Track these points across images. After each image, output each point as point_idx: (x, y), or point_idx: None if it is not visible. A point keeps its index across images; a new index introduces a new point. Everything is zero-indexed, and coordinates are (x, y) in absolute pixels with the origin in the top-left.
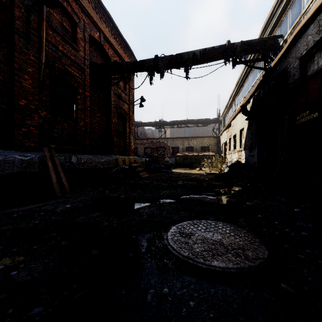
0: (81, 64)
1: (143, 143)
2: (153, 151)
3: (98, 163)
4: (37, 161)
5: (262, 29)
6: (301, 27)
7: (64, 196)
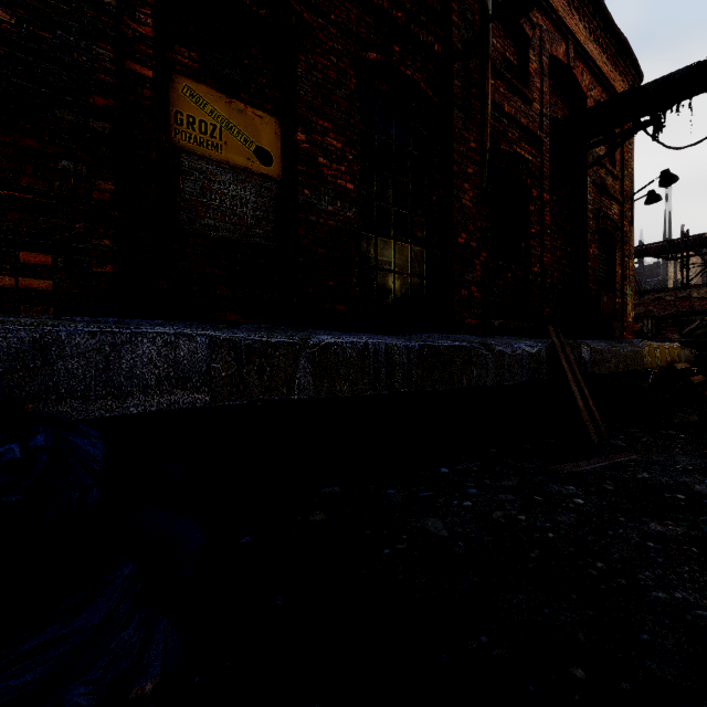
0: (536, 130)
1: None
2: (663, 325)
3: (618, 362)
4: (544, 356)
5: None
6: None
7: (610, 444)
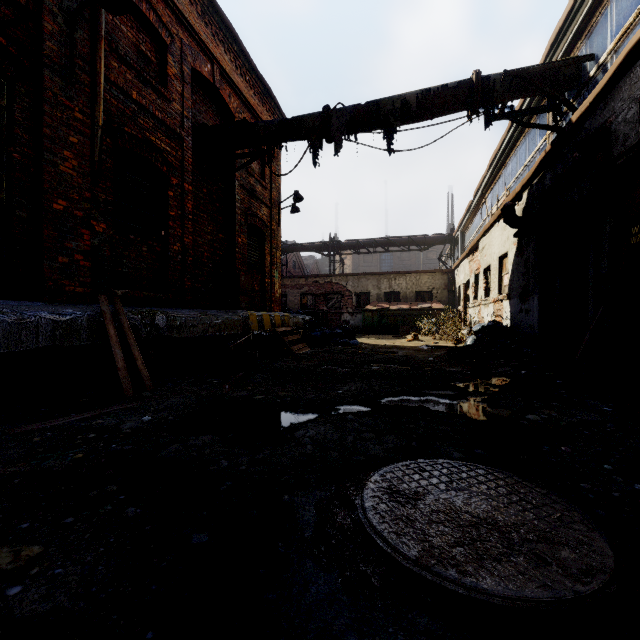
0: (175, 127)
1: (298, 284)
2: (319, 300)
3: (209, 327)
4: (86, 323)
5: (550, 44)
6: None
7: (140, 396)
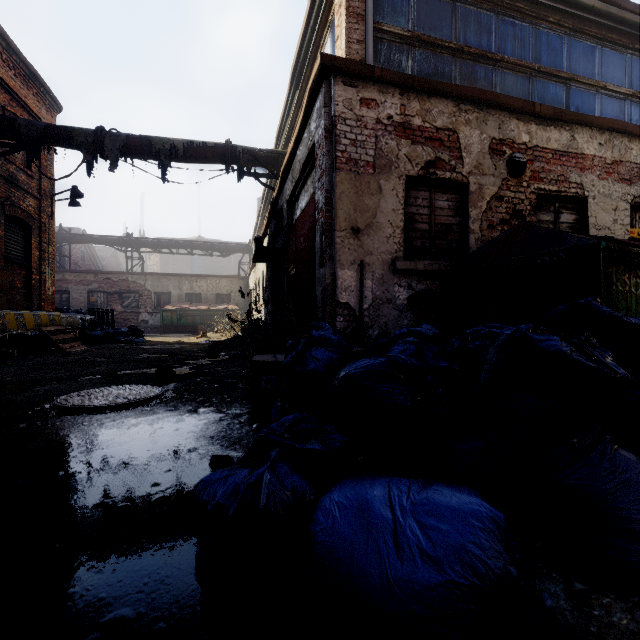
0: None
1: (86, 280)
2: (112, 299)
3: None
4: None
5: (276, 137)
6: (283, 168)
7: None
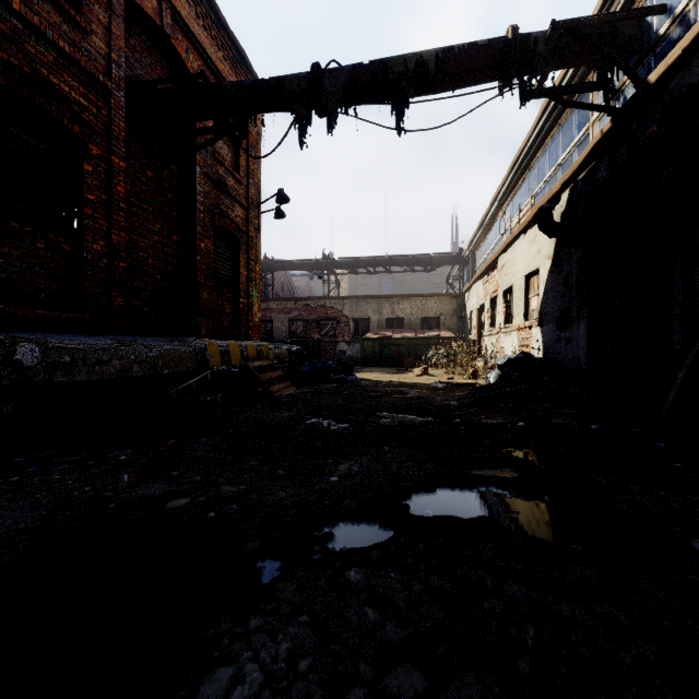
0: (96, 72)
1: (286, 308)
2: (310, 327)
3: (133, 364)
4: None
5: None
6: None
7: None
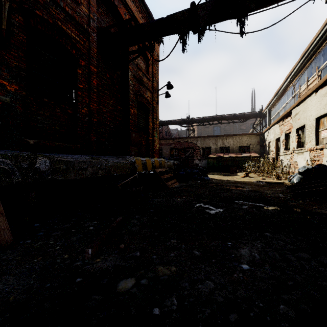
0: (83, 23)
1: (169, 143)
2: (180, 152)
3: (99, 170)
4: None
5: None
6: None
7: None
